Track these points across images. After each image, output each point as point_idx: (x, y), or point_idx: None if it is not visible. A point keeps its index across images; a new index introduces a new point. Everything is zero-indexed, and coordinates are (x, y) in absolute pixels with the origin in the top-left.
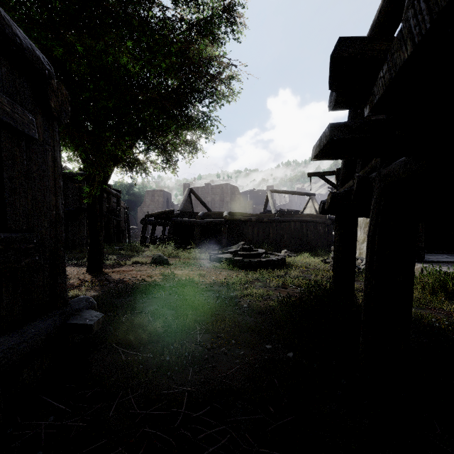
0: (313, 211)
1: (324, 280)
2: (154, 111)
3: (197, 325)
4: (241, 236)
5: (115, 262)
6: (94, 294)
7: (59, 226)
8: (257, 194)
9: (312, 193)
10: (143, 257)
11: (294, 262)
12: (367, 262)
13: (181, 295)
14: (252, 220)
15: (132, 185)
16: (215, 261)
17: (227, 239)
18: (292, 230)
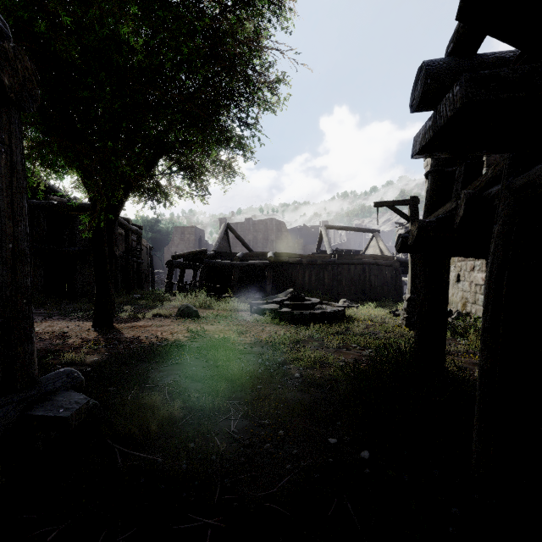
0: (377, 251)
1: (397, 338)
2: (176, 116)
3: (231, 405)
4: (289, 282)
5: (131, 315)
6: (97, 358)
7: (20, 267)
8: (308, 231)
9: (376, 229)
10: (168, 308)
11: (355, 315)
12: (486, 322)
13: (212, 360)
14: (302, 263)
15: (157, 220)
16: (257, 313)
17: (272, 285)
18: (352, 274)
